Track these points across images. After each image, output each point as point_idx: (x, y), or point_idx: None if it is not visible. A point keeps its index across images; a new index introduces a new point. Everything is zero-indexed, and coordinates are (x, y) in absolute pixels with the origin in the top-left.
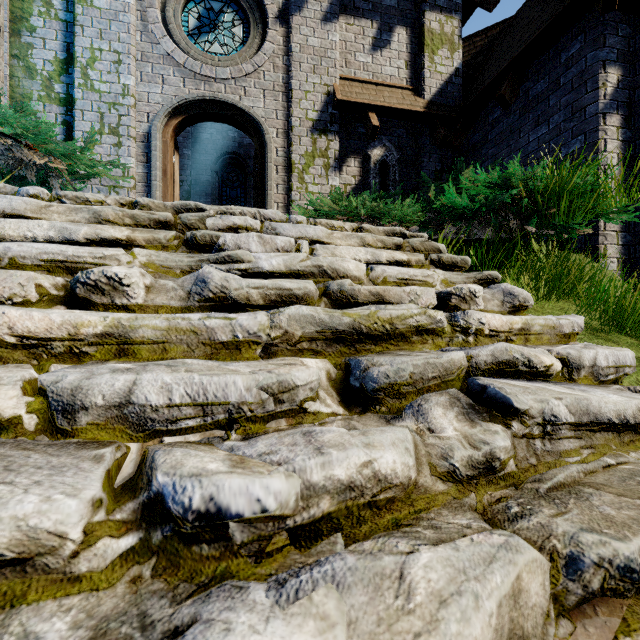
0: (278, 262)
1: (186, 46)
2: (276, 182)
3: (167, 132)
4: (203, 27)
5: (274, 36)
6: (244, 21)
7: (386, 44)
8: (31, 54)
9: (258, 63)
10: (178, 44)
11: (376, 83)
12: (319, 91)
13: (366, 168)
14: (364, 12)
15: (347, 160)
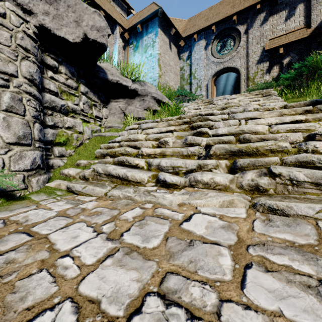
0: (221, 103)
1: (217, 56)
2: (244, 85)
3: (212, 82)
4: (222, 48)
5: (243, 39)
6: (234, 39)
7: (292, 15)
8: (184, 76)
9: (238, 51)
10: (215, 57)
11: (286, 33)
12: (259, 49)
13: (281, 68)
14: (281, 9)
15: (273, 68)
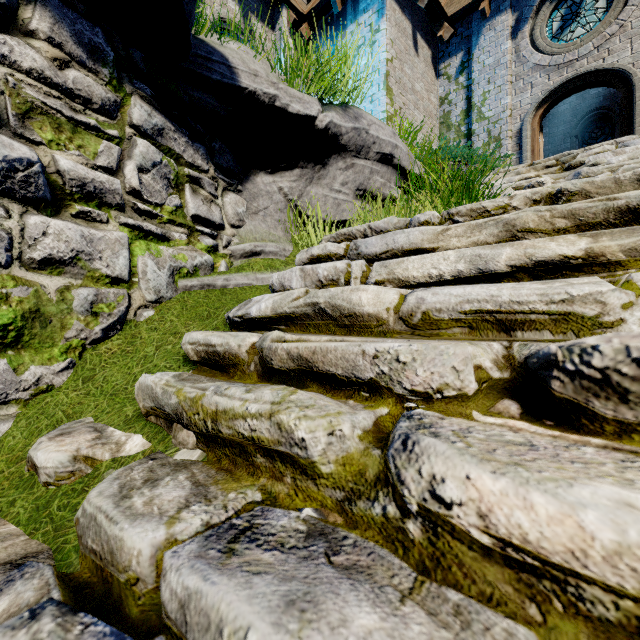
0: (623, 158)
1: (550, 49)
2: None
3: (534, 122)
4: (565, 24)
5: None
6: None
7: None
8: (449, 117)
9: (623, 18)
10: (543, 52)
11: None
12: None
13: None
14: None
15: None
